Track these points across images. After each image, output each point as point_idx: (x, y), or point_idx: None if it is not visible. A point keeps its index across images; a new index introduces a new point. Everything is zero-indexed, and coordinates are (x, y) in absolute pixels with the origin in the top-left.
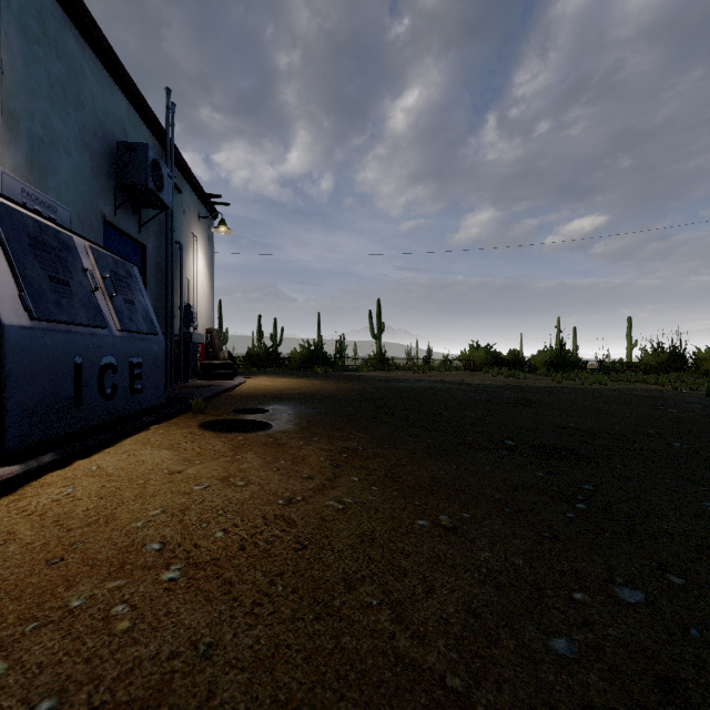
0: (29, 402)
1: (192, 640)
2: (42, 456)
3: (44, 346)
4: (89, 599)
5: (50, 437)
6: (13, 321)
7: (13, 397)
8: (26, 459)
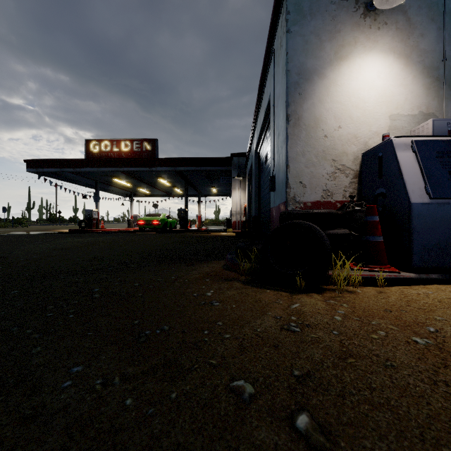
0: (427, 243)
1: (388, 358)
2: (431, 274)
3: (439, 213)
4: (377, 324)
5: (444, 266)
6: (418, 201)
7: (417, 240)
8: (421, 273)
